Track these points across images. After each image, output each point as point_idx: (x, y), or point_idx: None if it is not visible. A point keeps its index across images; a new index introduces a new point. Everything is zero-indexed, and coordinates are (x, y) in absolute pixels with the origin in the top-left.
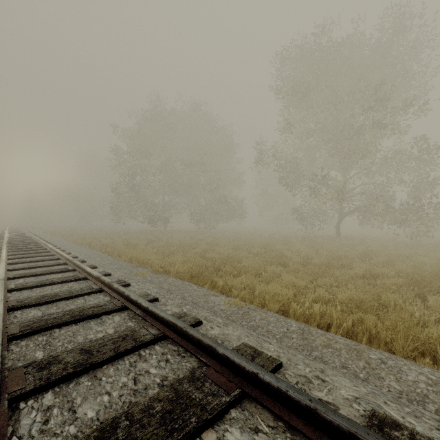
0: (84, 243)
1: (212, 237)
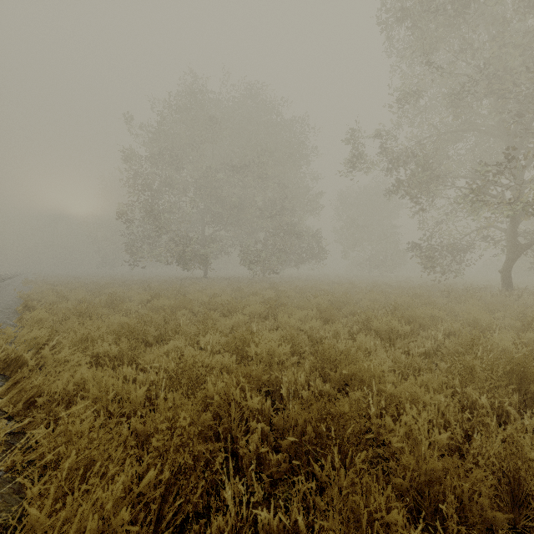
0: (38, 298)
1: (273, 289)
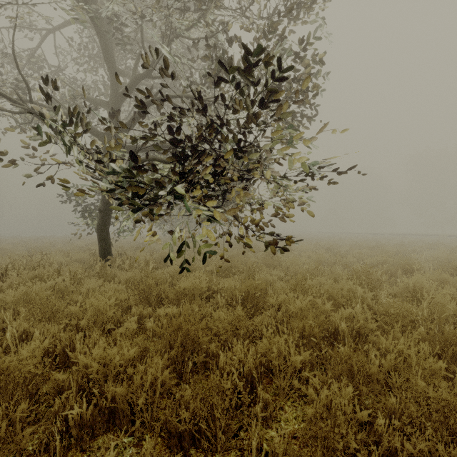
0: None
1: None
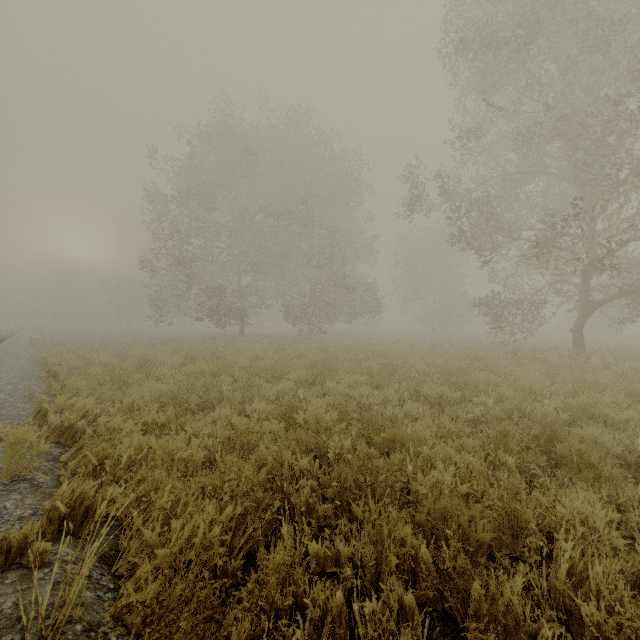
0: (56, 362)
1: (320, 350)
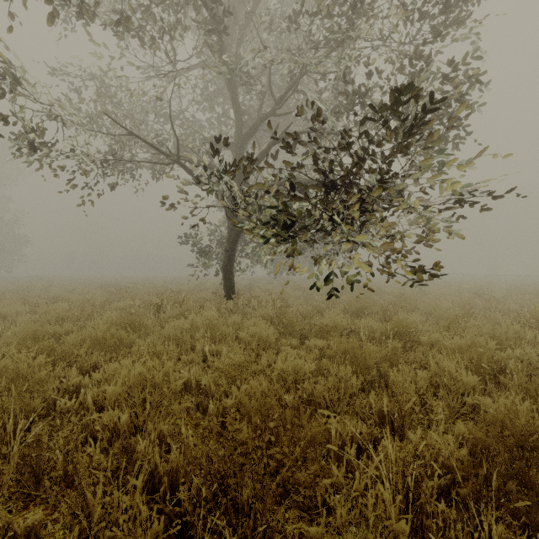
0: None
1: None
